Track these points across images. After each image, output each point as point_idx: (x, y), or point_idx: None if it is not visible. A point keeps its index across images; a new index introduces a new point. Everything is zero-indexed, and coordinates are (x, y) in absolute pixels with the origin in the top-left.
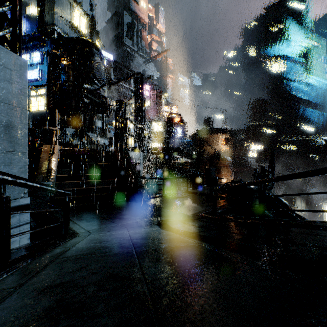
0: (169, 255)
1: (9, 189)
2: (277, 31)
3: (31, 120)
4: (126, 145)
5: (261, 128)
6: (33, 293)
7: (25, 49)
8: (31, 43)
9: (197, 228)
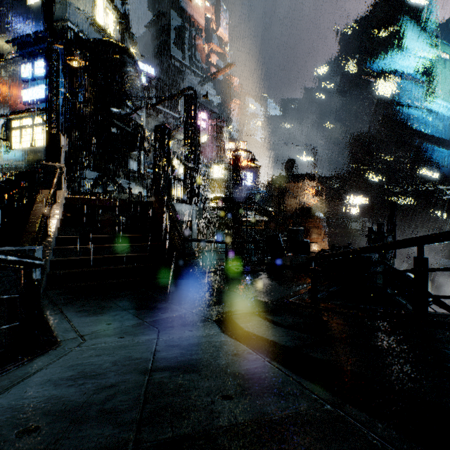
0: None
1: None
2: (388, 37)
3: (35, 160)
4: (170, 193)
5: (365, 174)
6: None
7: (26, 57)
8: (34, 46)
9: (294, 332)
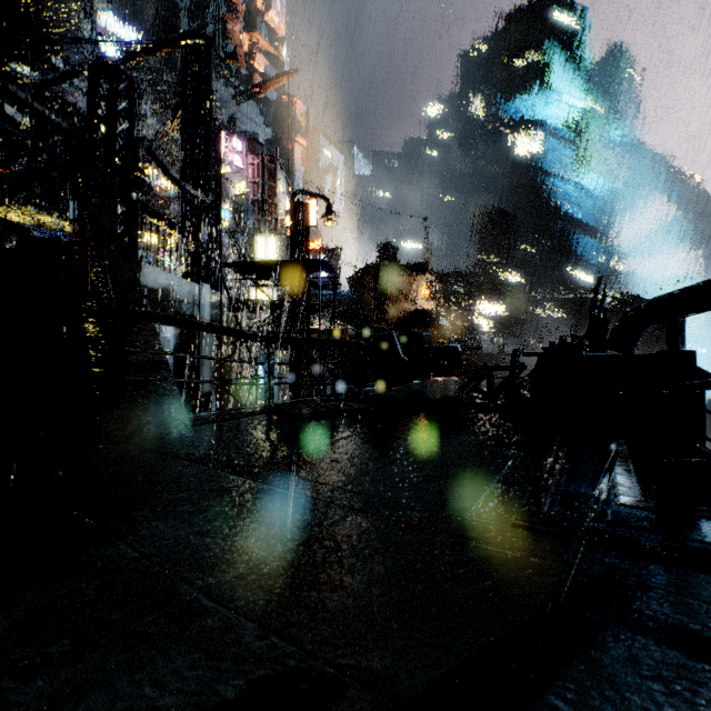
0: None
1: None
2: (529, 68)
3: None
4: (132, 234)
5: (499, 270)
6: None
7: None
8: None
9: None
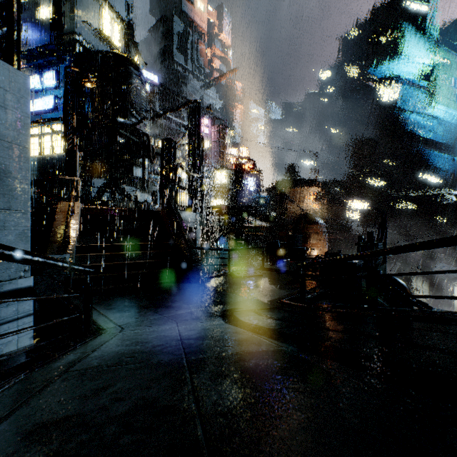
0: (238, 367)
1: (2, 265)
2: (389, 43)
3: (44, 168)
4: (176, 202)
5: (367, 179)
6: (15, 437)
7: (35, 68)
8: (43, 59)
9: (278, 321)
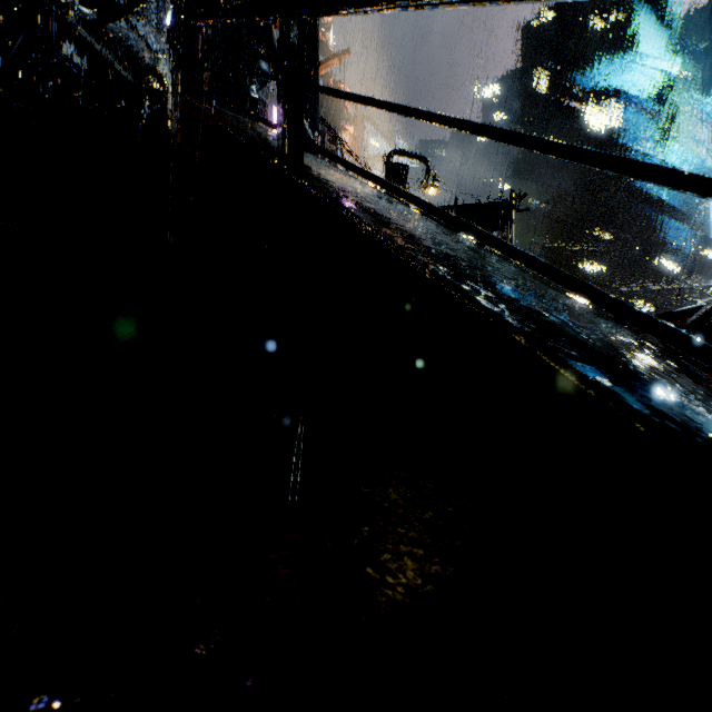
0: None
1: None
2: (607, 31)
3: None
4: None
5: (574, 259)
6: None
7: None
8: None
9: None
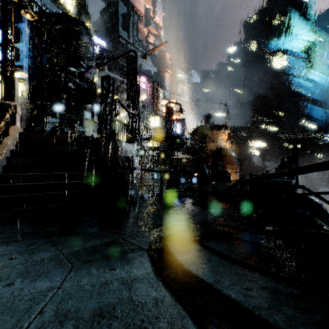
0: None
1: None
2: (280, 24)
3: None
4: (114, 132)
5: (264, 125)
6: None
7: None
8: None
9: (261, 278)
